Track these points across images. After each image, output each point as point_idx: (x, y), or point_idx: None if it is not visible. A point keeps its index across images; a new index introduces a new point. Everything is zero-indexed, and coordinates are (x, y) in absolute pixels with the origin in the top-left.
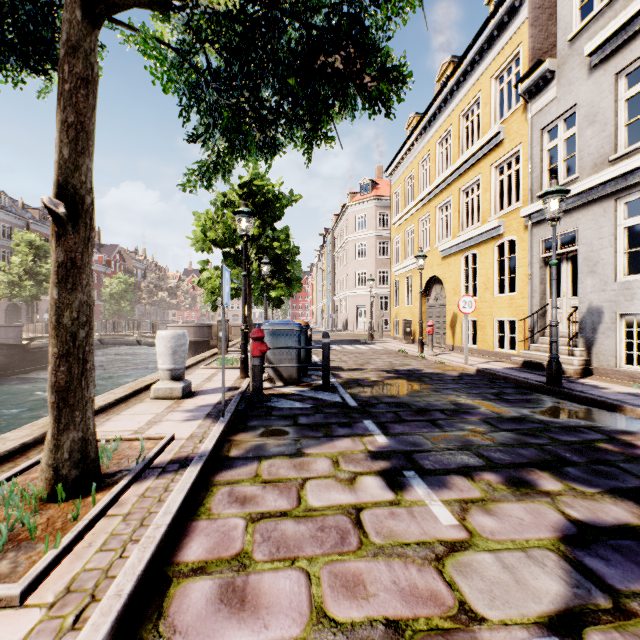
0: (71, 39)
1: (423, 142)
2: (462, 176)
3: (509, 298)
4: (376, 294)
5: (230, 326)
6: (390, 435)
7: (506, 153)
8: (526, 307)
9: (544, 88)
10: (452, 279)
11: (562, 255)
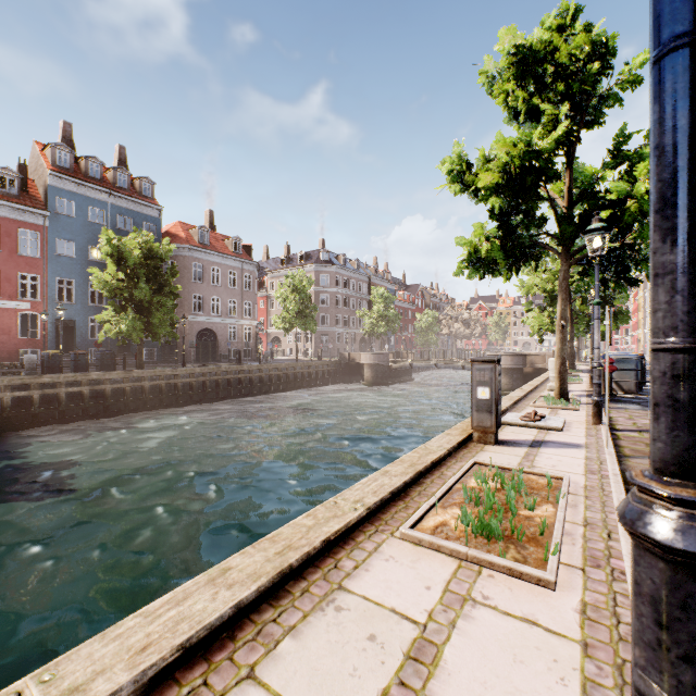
0: (564, 275)
1: None
2: None
3: None
4: None
5: (543, 355)
6: None
7: None
8: None
9: None
10: None
11: None
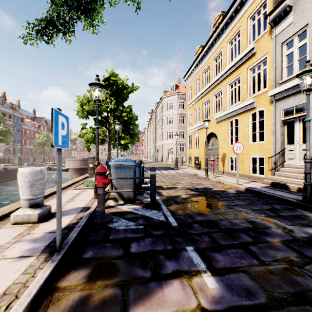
0: None
1: (205, 60)
2: (229, 76)
3: (259, 144)
4: (178, 143)
5: (100, 160)
6: (216, 273)
7: (257, 60)
8: (271, 150)
9: (284, 18)
10: (222, 134)
11: (296, 118)
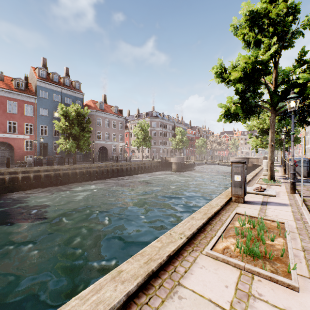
0: (272, 120)
1: None
2: None
3: None
4: None
5: (257, 158)
6: None
7: None
8: None
9: None
10: None
11: None
